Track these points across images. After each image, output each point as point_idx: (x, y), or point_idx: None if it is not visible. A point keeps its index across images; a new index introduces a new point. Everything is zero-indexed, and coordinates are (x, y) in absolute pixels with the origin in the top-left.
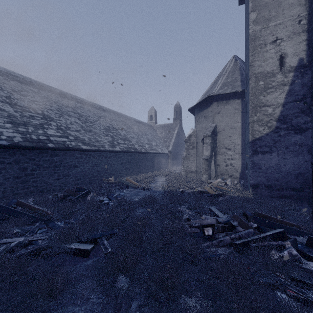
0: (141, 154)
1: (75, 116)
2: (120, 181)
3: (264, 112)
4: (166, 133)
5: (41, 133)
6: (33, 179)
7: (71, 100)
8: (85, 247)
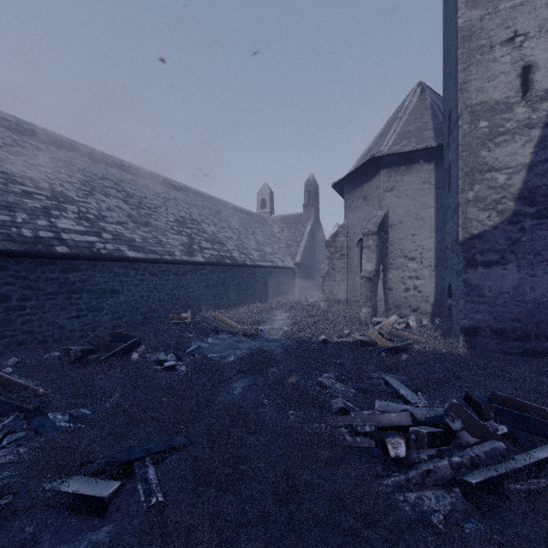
0: (244, 269)
1: (117, 196)
2: (202, 319)
3: (490, 183)
4: (291, 232)
5: (44, 226)
6: (24, 318)
7: (112, 168)
8: (98, 491)
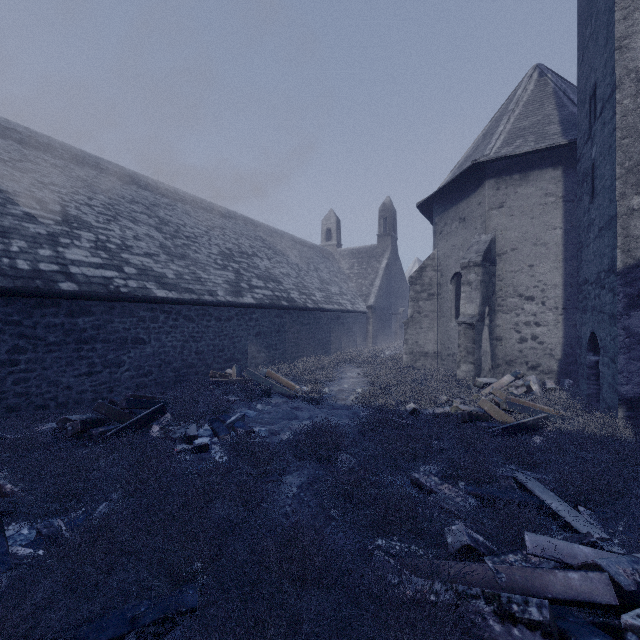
0: (305, 313)
1: (149, 223)
2: (250, 377)
3: None
4: (362, 268)
5: (47, 257)
6: (17, 376)
7: (145, 190)
8: None
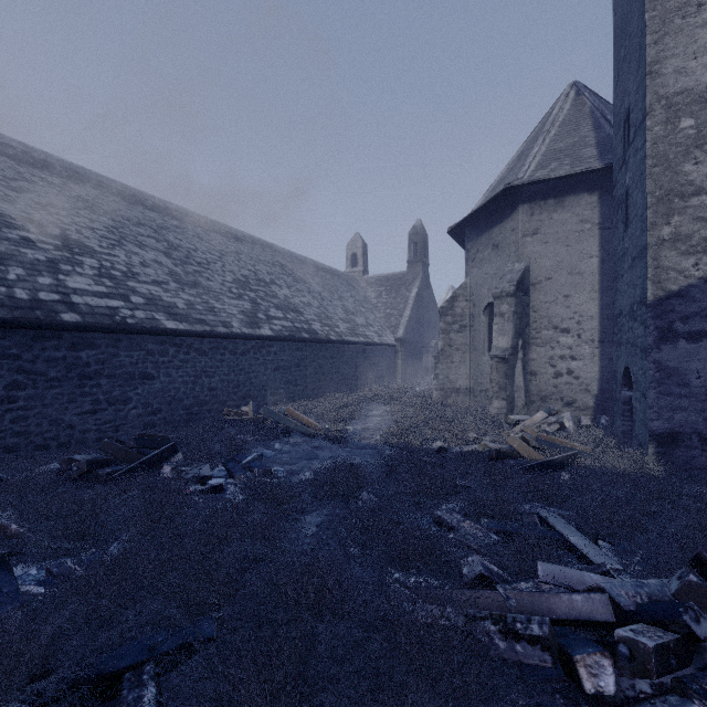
0: (328, 346)
1: (157, 248)
2: (268, 415)
3: (698, 212)
4: (390, 297)
5: (47, 285)
6: (16, 414)
7: (152, 212)
8: None
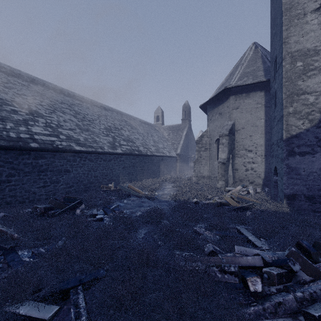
0: (146, 157)
1: (70, 113)
2: (120, 188)
3: (304, 102)
4: (174, 135)
5: (23, 131)
6: (11, 187)
7: (67, 97)
8: (42, 314)
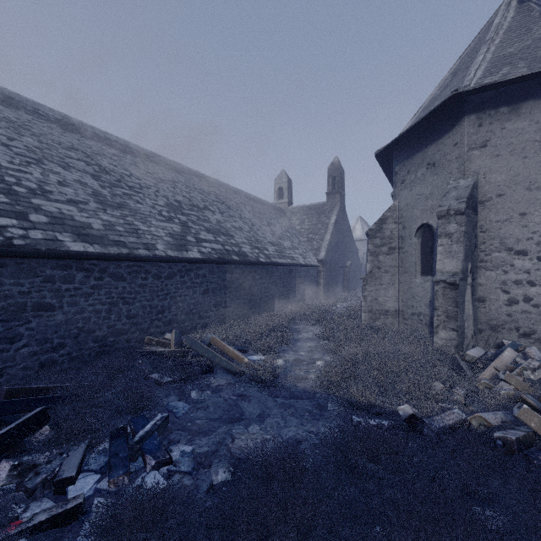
0: (258, 268)
1: (85, 170)
2: (191, 346)
3: None
4: (312, 223)
5: None
6: None
7: (90, 140)
8: None
